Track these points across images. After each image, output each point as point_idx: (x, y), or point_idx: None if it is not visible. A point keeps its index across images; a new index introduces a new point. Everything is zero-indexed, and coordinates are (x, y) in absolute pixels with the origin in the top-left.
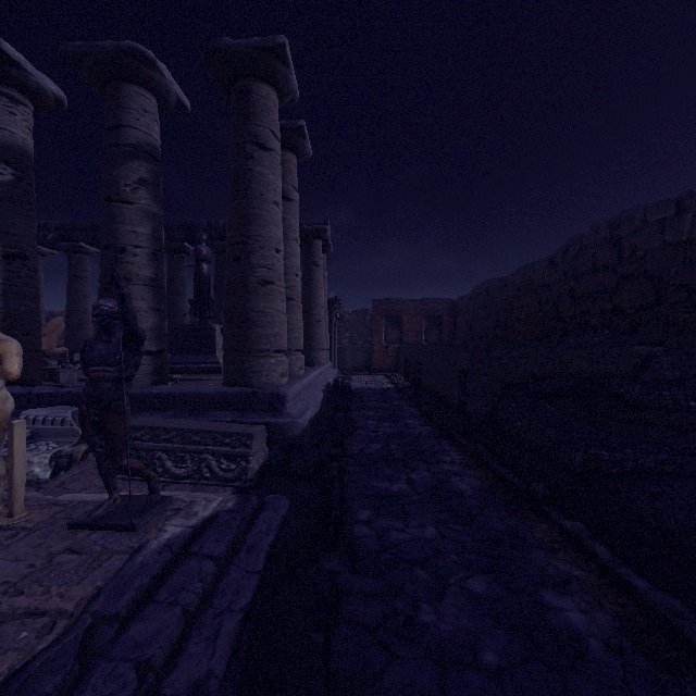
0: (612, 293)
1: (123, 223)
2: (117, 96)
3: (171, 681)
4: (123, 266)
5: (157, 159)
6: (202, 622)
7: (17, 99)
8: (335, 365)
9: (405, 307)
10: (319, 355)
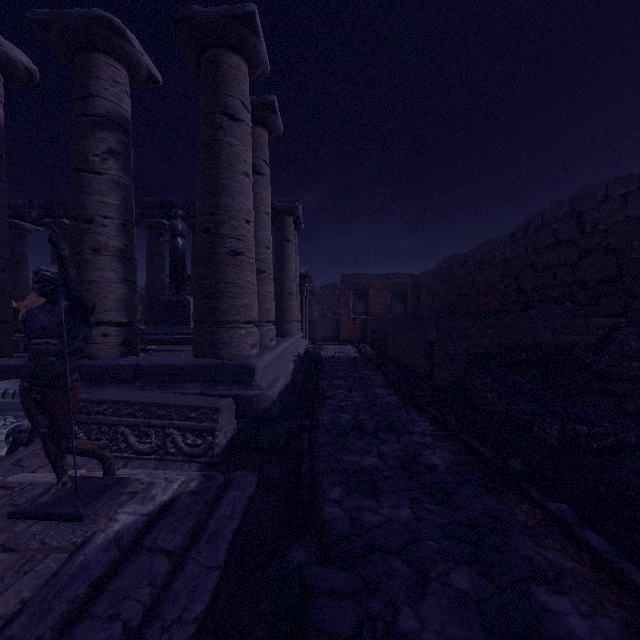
0: (574, 266)
1: (92, 193)
2: (86, 65)
3: None
4: (91, 237)
5: (127, 130)
6: (147, 639)
7: None
8: (306, 336)
9: (371, 281)
10: (290, 326)
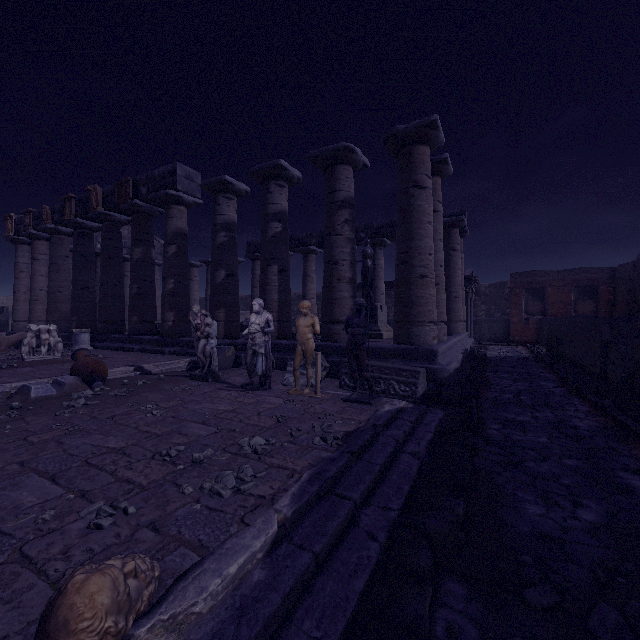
0: None
1: (337, 247)
2: (333, 174)
3: (405, 448)
4: (337, 273)
5: (352, 205)
6: (411, 439)
7: (283, 185)
8: (471, 336)
9: (548, 278)
10: (456, 325)
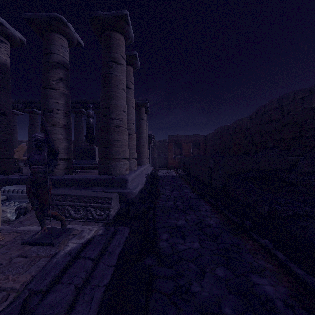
0: (279, 131)
1: (51, 98)
2: (49, 39)
3: None
4: (51, 119)
5: (67, 68)
6: (85, 293)
7: (2, 40)
8: (151, 165)
9: (183, 138)
10: (143, 160)
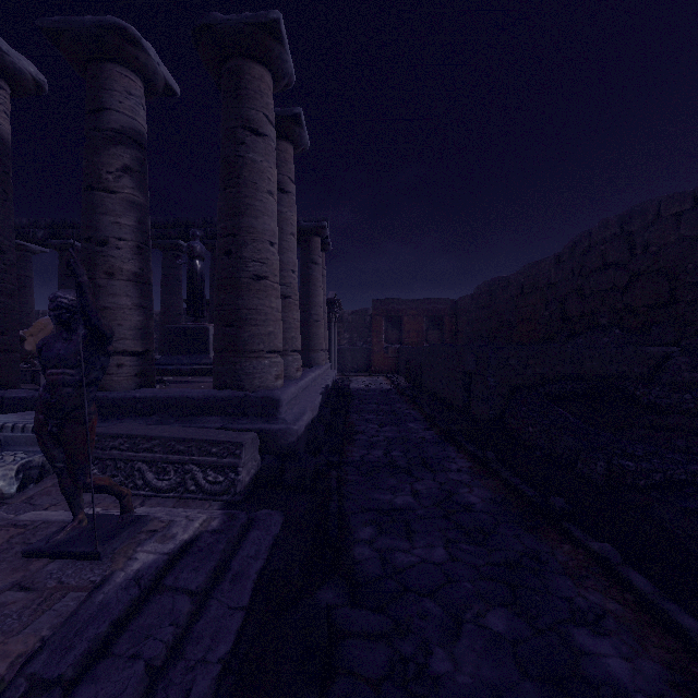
0: (623, 291)
1: (105, 213)
2: (99, 76)
3: None
4: (105, 260)
5: (142, 146)
6: (170, 680)
7: None
8: (334, 367)
9: (405, 307)
10: (317, 355)
